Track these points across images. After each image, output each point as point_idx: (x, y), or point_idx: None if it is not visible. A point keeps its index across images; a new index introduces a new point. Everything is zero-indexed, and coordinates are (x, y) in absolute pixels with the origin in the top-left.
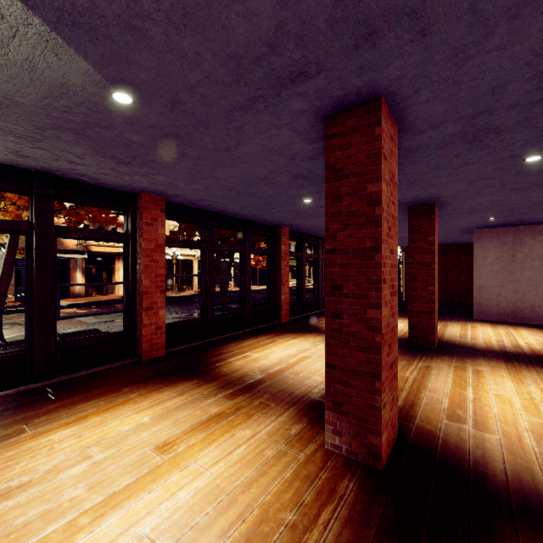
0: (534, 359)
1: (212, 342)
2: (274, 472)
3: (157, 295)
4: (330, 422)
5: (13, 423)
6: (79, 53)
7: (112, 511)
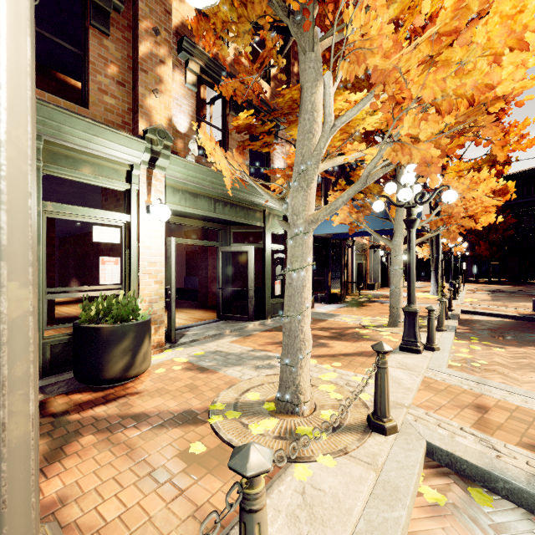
0: (67, 302)
1: None
2: None
3: None
4: None
5: None
6: None
7: None
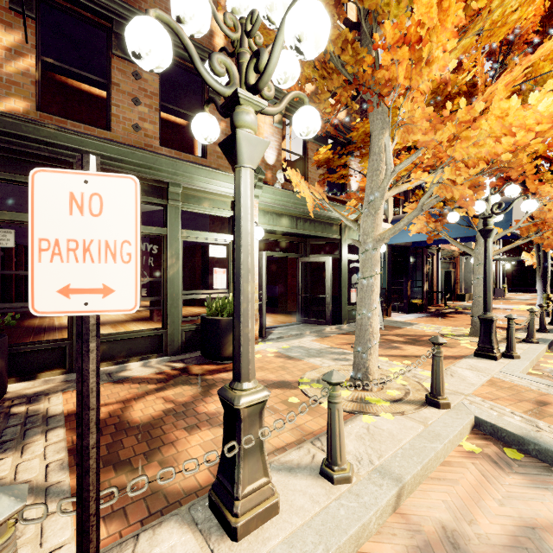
0: None
1: (4, 326)
2: (153, 324)
3: None
4: (157, 313)
5: None
6: None
7: None
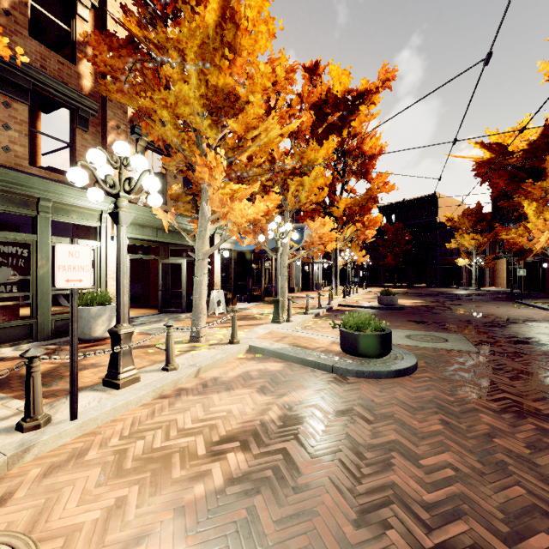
0: None
1: None
2: None
3: None
4: (2, 313)
5: None
6: None
7: None
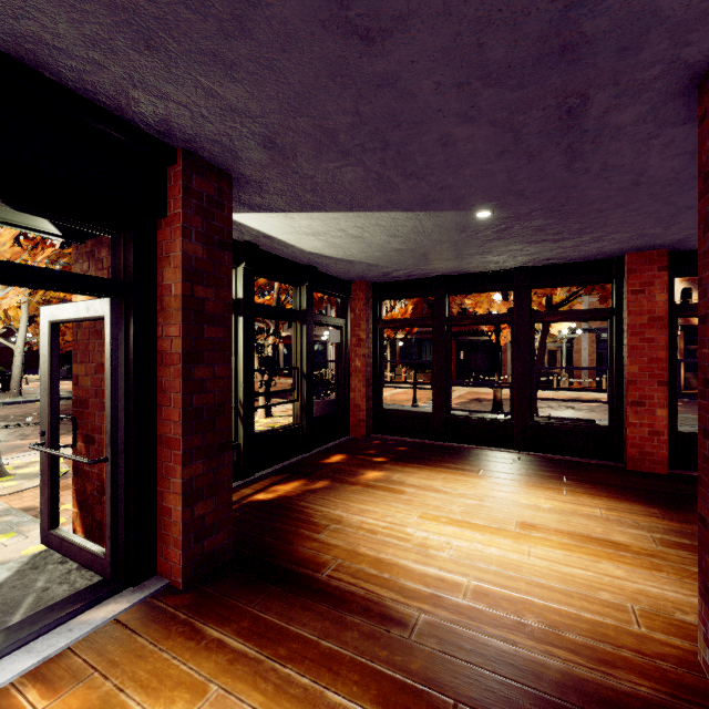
0: None
1: None
2: (578, 603)
3: (652, 387)
4: (701, 618)
5: (477, 466)
6: (443, 210)
7: (456, 526)
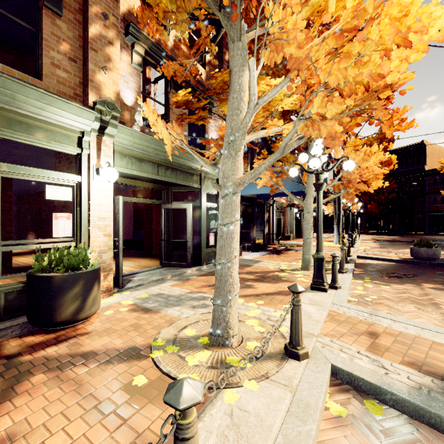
0: (24, 253)
1: None
2: None
3: None
4: None
5: None
6: None
7: None
